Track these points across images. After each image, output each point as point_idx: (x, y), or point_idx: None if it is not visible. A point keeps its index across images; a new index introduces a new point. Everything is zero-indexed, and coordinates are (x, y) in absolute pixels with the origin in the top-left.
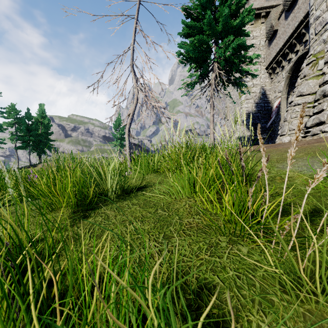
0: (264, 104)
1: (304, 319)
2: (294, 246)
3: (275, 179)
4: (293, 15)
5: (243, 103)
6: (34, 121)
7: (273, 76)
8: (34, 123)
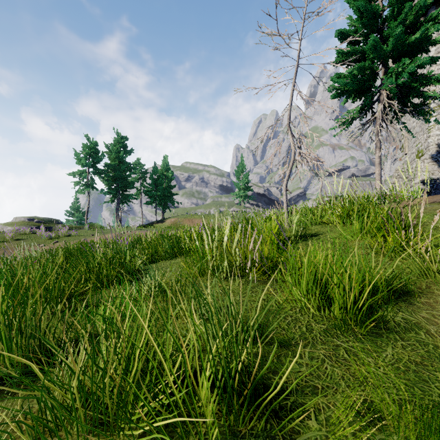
0: None
1: (426, 283)
2: (435, 262)
3: (439, 228)
4: None
5: (432, 130)
6: (160, 175)
7: None
8: (160, 177)
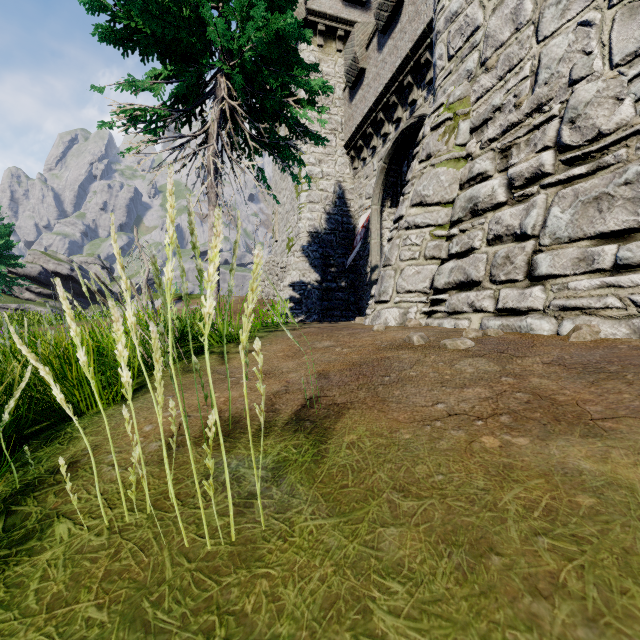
0: (343, 218)
1: None
2: None
3: None
4: (393, 43)
5: (304, 210)
6: None
7: (358, 165)
8: None
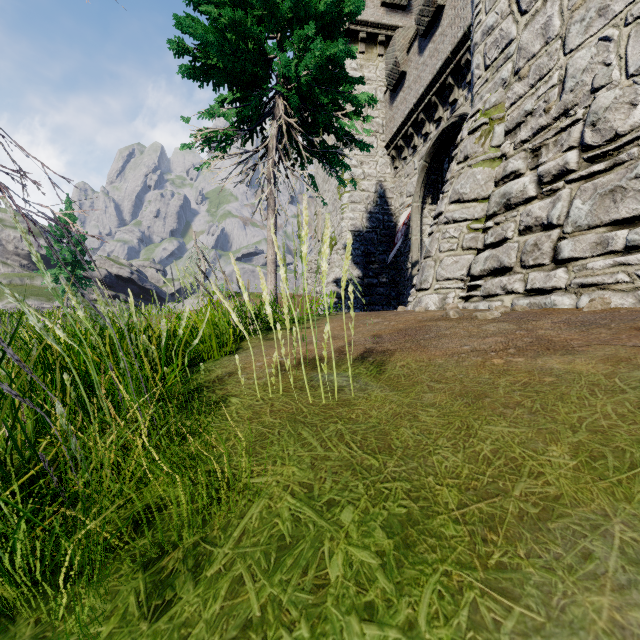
0: (383, 216)
1: None
2: None
3: None
4: (434, 46)
5: (346, 210)
6: None
7: (399, 164)
8: None
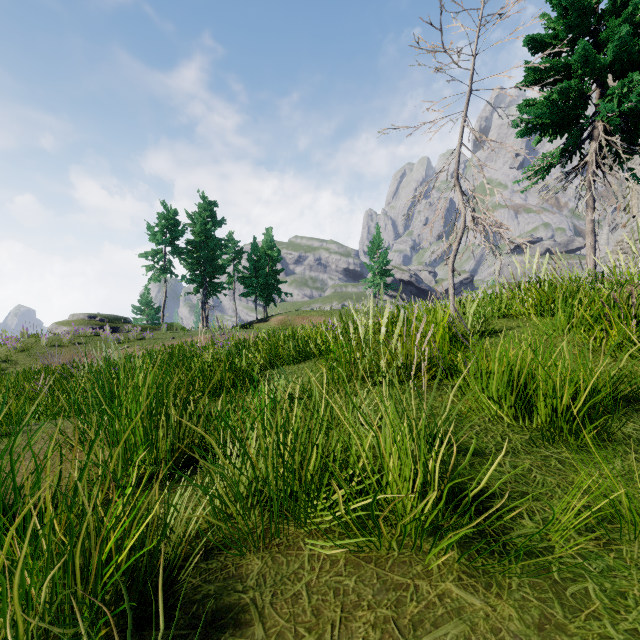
0: None
1: None
2: None
3: None
4: None
5: None
6: (262, 254)
7: None
8: (261, 258)
